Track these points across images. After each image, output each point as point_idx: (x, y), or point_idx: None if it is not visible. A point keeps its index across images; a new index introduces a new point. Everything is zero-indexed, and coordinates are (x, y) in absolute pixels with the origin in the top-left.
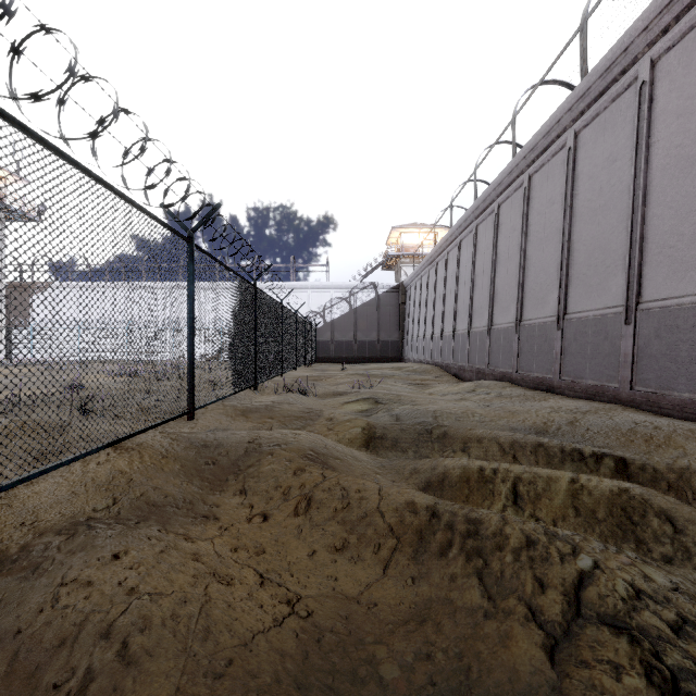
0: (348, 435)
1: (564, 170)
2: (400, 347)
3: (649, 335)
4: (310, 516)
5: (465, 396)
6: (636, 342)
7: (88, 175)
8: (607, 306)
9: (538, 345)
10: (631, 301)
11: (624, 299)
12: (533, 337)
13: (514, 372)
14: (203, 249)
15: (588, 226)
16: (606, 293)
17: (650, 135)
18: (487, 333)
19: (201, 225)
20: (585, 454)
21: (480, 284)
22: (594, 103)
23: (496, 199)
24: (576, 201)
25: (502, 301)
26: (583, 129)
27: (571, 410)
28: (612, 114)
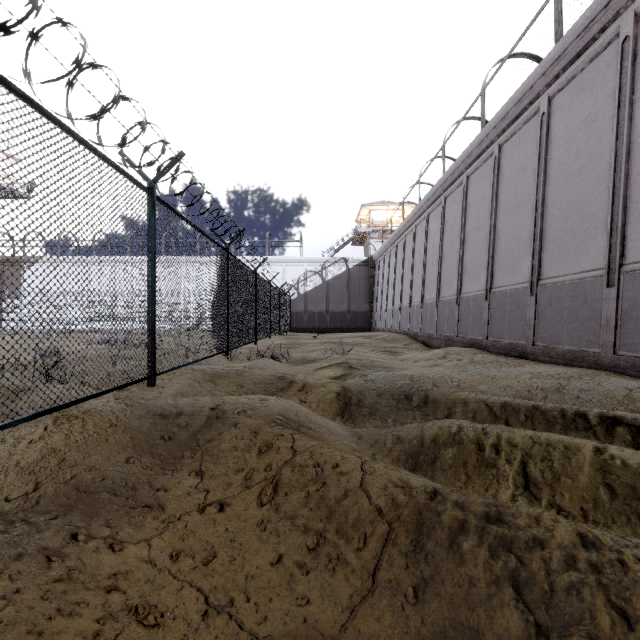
0: (322, 402)
1: (537, 136)
2: (369, 317)
3: (635, 297)
4: (276, 504)
5: (438, 362)
6: (620, 305)
7: (6, 86)
8: (585, 269)
9: (510, 311)
10: (613, 263)
11: (606, 261)
12: (504, 304)
13: (485, 339)
14: (167, 204)
15: (564, 190)
16: (584, 256)
17: (634, 91)
18: (456, 301)
19: (163, 175)
20: (592, 424)
21: (448, 254)
22: (570, 66)
23: (465, 171)
24: (551, 166)
25: (472, 270)
26: (557, 94)
27: (552, 376)
28: (590, 75)
